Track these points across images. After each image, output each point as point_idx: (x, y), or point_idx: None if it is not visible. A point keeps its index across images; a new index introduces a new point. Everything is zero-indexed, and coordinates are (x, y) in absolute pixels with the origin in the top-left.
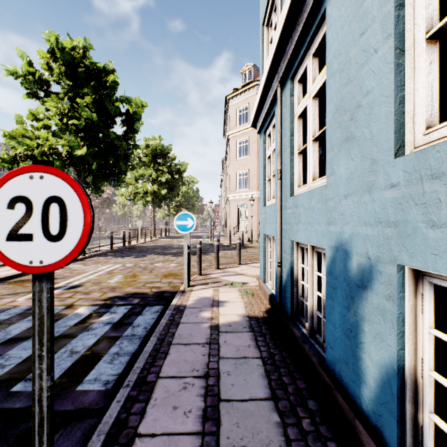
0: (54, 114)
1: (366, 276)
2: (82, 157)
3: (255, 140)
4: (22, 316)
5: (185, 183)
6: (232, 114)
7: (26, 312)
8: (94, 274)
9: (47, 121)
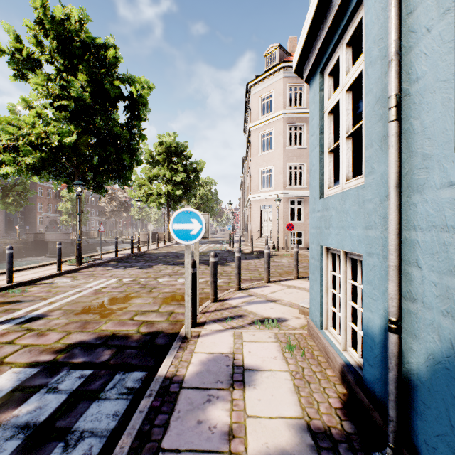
0: (41, 96)
1: None
2: (75, 147)
3: (281, 131)
4: None
5: (203, 184)
6: (254, 104)
7: None
8: (76, 294)
9: (40, 110)
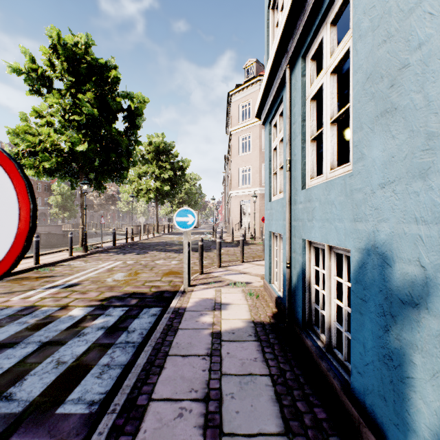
0: (55, 110)
1: (417, 290)
2: (84, 153)
3: (258, 136)
4: (13, 318)
5: (188, 180)
6: (235, 110)
7: (17, 313)
8: (94, 271)
9: (50, 118)
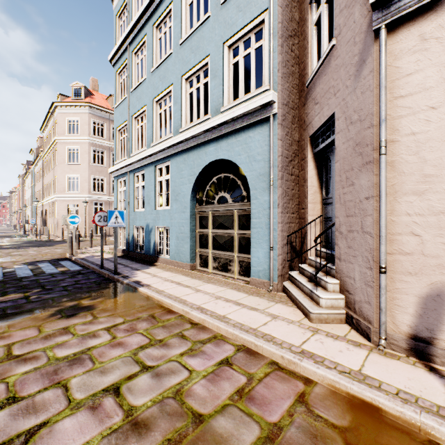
0: None
1: (151, 229)
2: None
3: (87, 152)
4: None
5: None
6: (62, 121)
7: None
8: None
9: None
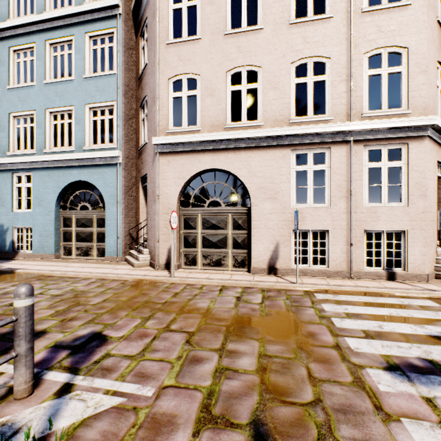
0: None
1: (8, 229)
2: None
3: None
4: None
5: None
6: None
7: None
8: None
9: None
